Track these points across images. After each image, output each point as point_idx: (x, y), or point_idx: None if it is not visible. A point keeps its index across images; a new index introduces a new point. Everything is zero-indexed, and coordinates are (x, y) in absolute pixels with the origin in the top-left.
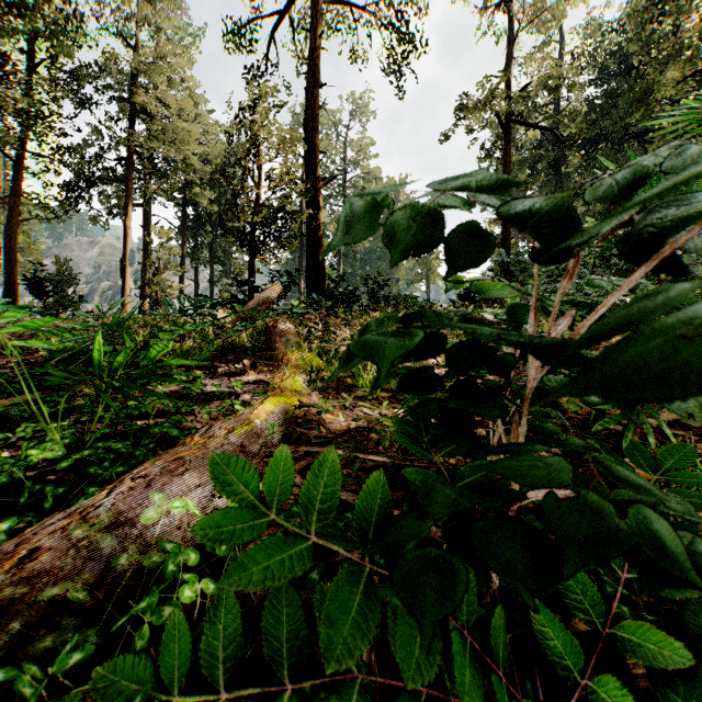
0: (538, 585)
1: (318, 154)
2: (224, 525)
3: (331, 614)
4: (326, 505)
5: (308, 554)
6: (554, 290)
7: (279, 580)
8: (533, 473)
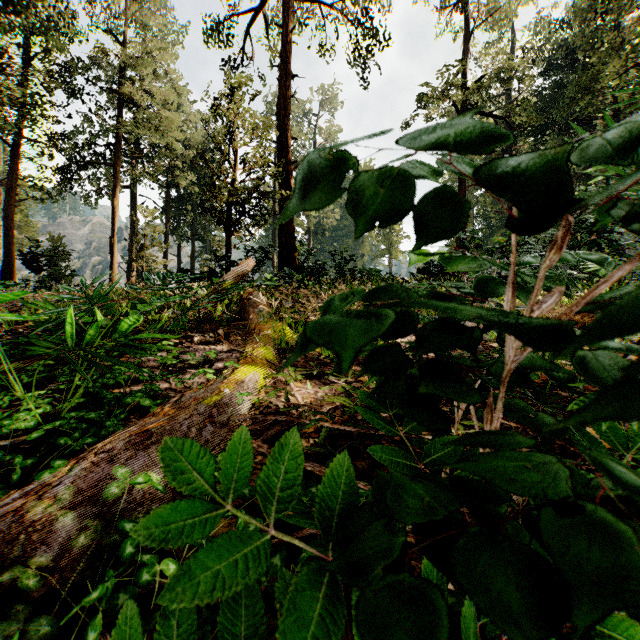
0: (538, 630)
1: (290, 139)
2: (172, 522)
3: (288, 630)
4: (286, 492)
5: (265, 552)
6: (518, 263)
7: (229, 589)
8: (522, 477)
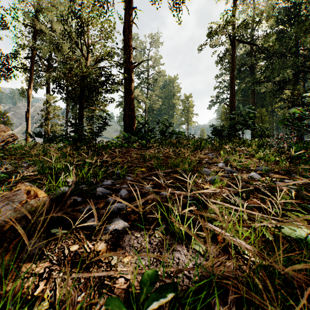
0: None
1: (131, 48)
2: None
3: None
4: None
5: None
6: None
7: None
8: None
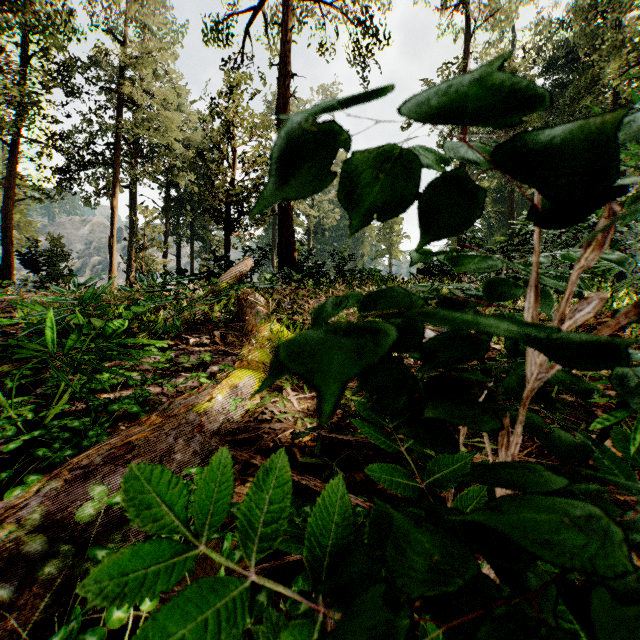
0: None
1: None
2: (131, 571)
3: None
4: (270, 528)
5: (243, 604)
6: (527, 263)
7: None
8: (561, 538)
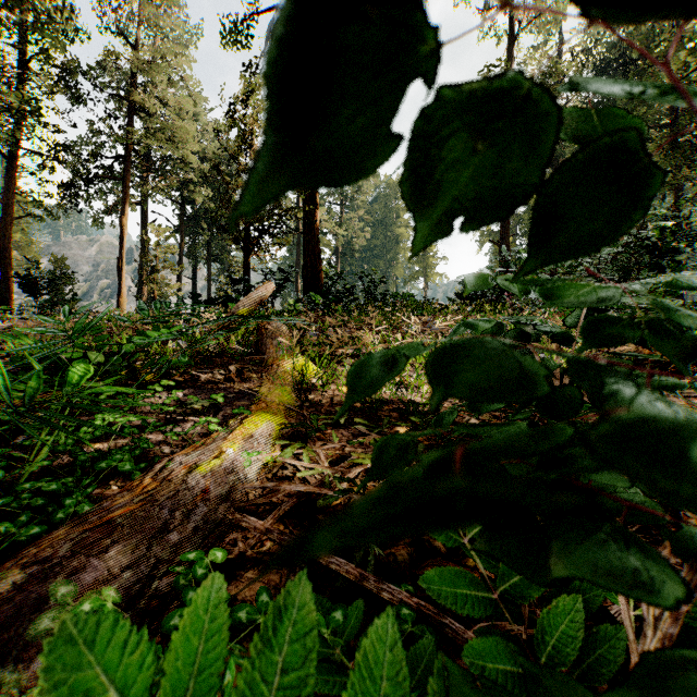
0: None
1: None
2: None
3: None
4: None
5: None
6: None
7: None
8: None
